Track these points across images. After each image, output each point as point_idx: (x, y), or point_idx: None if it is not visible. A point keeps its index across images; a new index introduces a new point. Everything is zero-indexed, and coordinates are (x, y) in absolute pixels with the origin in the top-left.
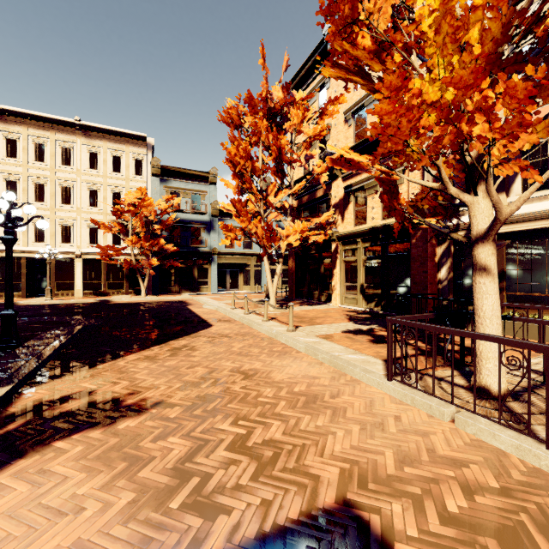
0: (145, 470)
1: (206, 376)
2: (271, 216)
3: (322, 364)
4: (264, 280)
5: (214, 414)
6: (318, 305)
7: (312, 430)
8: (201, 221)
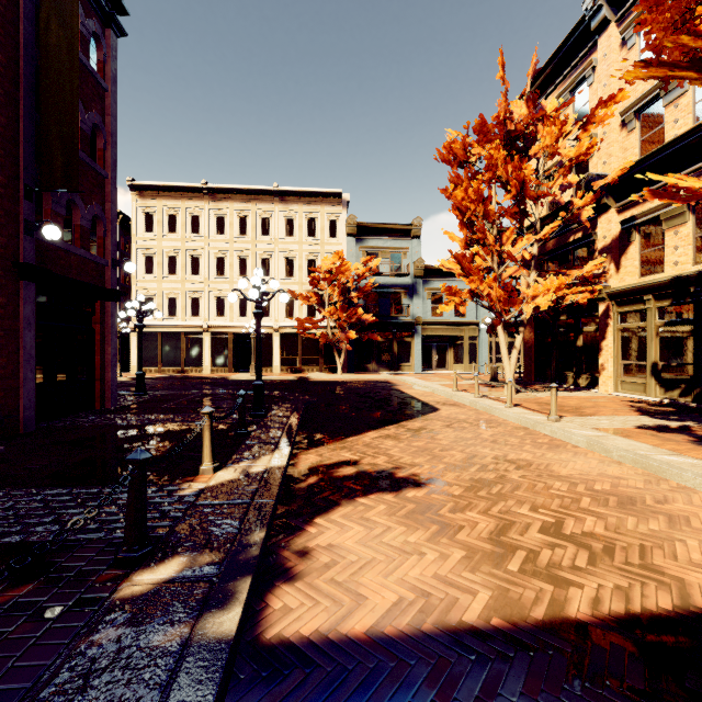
0: (460, 535)
1: (467, 460)
2: (507, 272)
3: (620, 463)
4: (482, 356)
5: (502, 498)
6: (576, 392)
7: (646, 532)
8: (401, 285)
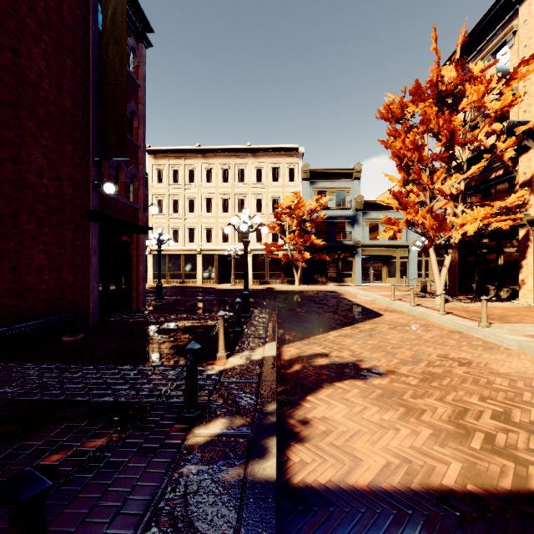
0: (424, 416)
1: (416, 357)
2: (437, 205)
3: None
4: (412, 272)
5: (453, 389)
6: (498, 302)
7: None
8: (345, 216)
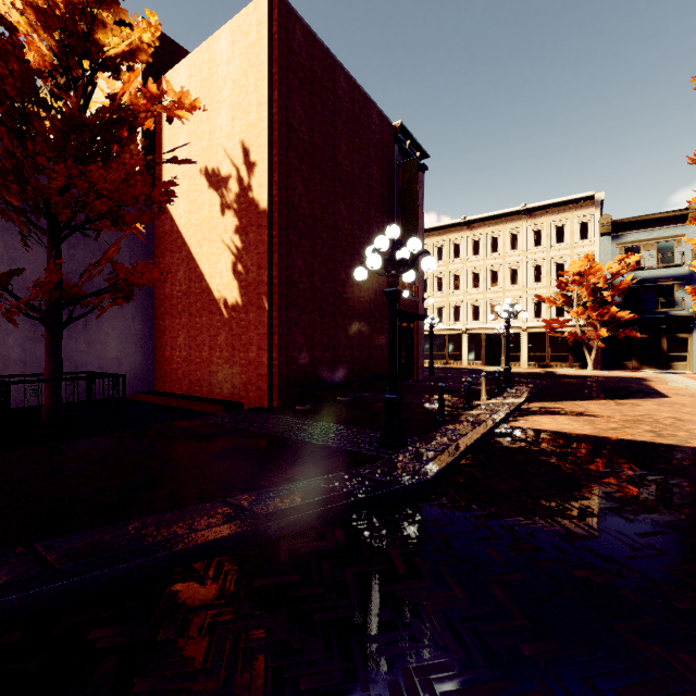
0: (597, 426)
1: (642, 415)
2: None
3: None
4: None
5: (640, 424)
6: None
7: None
8: (673, 276)
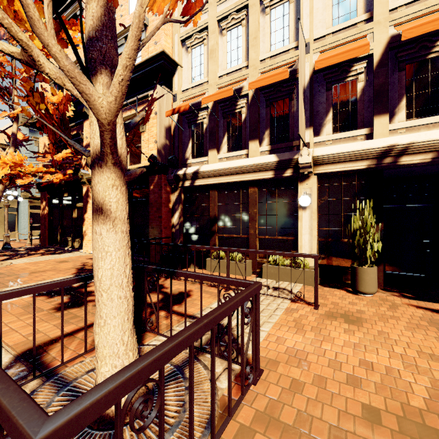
0: None
1: None
2: None
3: None
4: (22, 225)
5: None
6: (65, 253)
7: None
8: None
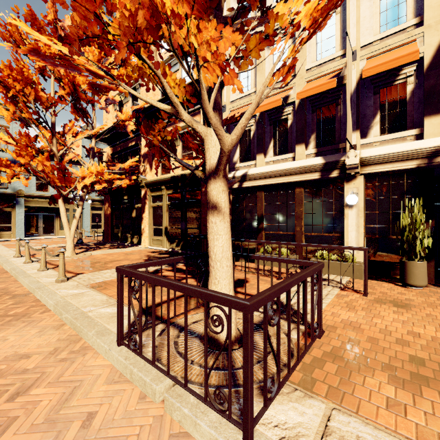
0: None
1: None
2: (69, 156)
3: (61, 326)
4: (85, 224)
5: None
6: (128, 248)
7: None
8: None
